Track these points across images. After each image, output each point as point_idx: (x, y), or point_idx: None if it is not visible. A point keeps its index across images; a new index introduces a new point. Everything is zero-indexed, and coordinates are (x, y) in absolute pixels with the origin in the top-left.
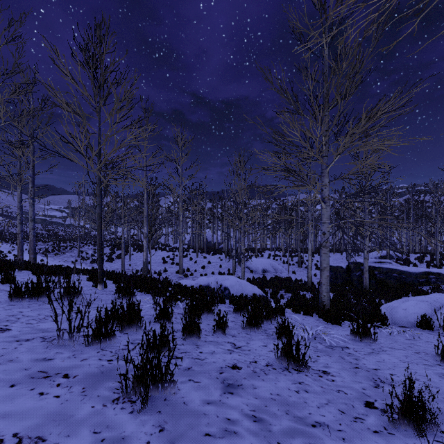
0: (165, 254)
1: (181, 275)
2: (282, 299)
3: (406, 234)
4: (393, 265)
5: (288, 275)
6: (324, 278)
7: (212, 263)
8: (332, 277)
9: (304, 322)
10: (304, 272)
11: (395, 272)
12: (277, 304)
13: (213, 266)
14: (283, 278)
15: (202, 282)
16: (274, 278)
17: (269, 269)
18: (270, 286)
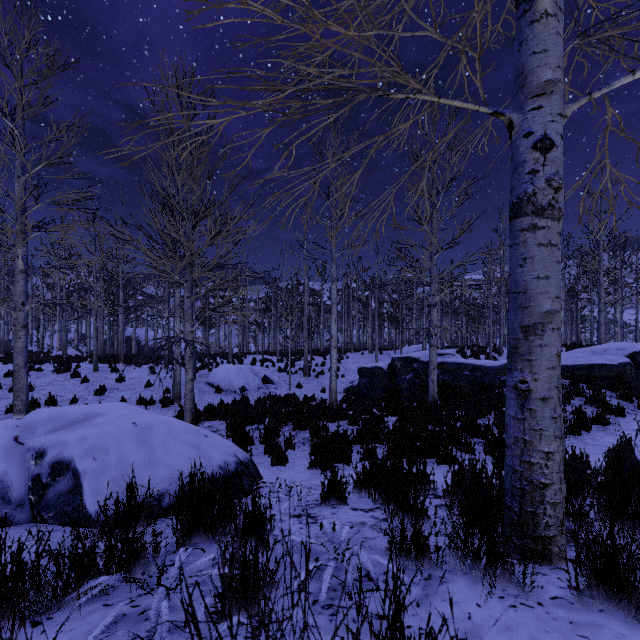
0: (9, 368)
1: (20, 415)
2: (289, 449)
3: (440, 321)
4: (457, 358)
5: (290, 390)
6: (545, 368)
7: (129, 381)
8: (366, 386)
9: None
10: (315, 385)
11: (465, 369)
12: None
13: (129, 385)
14: (282, 397)
15: None
16: (265, 399)
17: (254, 383)
18: (261, 420)
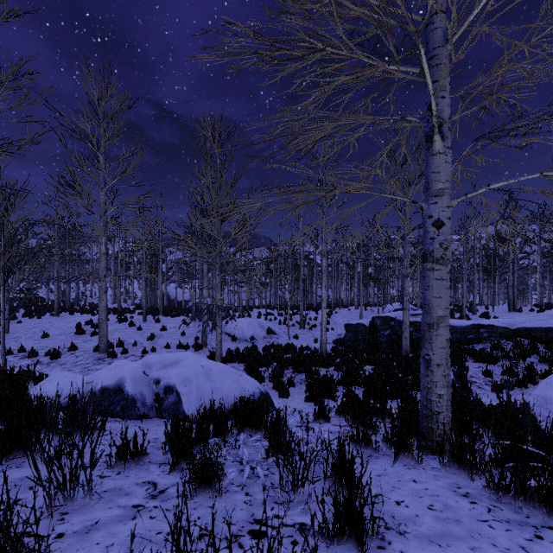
0: (86, 318)
1: (103, 353)
2: (291, 387)
3: (419, 282)
4: None
5: (289, 340)
6: (439, 348)
7: (169, 330)
8: (351, 339)
9: (470, 550)
10: (309, 336)
11: None
12: (358, 483)
13: (170, 333)
14: (283, 346)
15: (103, 378)
16: (270, 347)
17: (261, 334)
18: (270, 365)
